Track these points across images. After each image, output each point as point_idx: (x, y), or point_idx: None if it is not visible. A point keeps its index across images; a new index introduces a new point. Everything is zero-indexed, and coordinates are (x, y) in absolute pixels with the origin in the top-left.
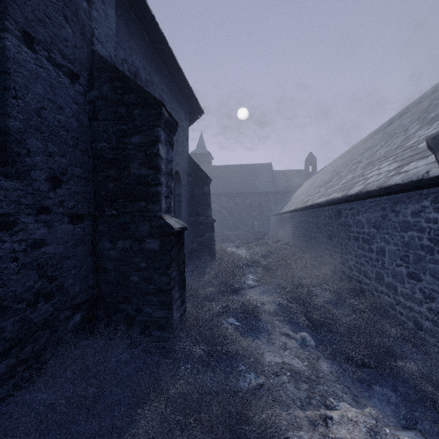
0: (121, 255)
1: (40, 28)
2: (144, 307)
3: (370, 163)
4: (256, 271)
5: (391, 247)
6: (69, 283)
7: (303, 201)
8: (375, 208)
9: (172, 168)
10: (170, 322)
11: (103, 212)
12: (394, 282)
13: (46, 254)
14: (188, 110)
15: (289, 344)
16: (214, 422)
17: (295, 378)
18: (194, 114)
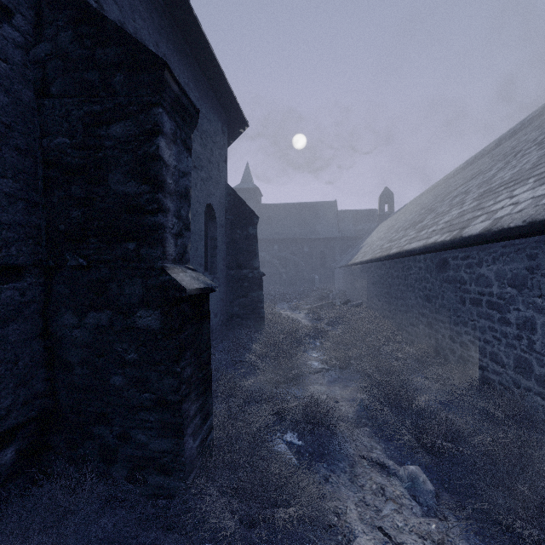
0: (92, 338)
1: None
2: (133, 432)
3: (489, 191)
4: (322, 347)
5: None
6: None
7: (383, 248)
8: (514, 255)
9: (189, 186)
10: (179, 461)
11: (63, 261)
12: None
13: None
14: (227, 122)
15: (390, 489)
16: None
17: None
18: (235, 128)
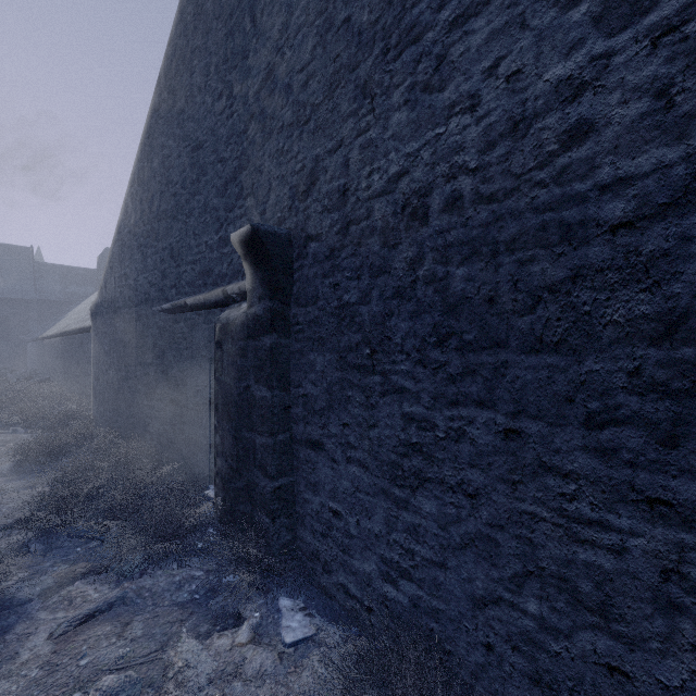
0: None
1: None
2: None
3: None
4: None
5: None
6: None
7: (67, 325)
8: None
9: None
10: None
11: None
12: None
13: None
14: None
15: (1, 435)
16: None
17: None
18: None
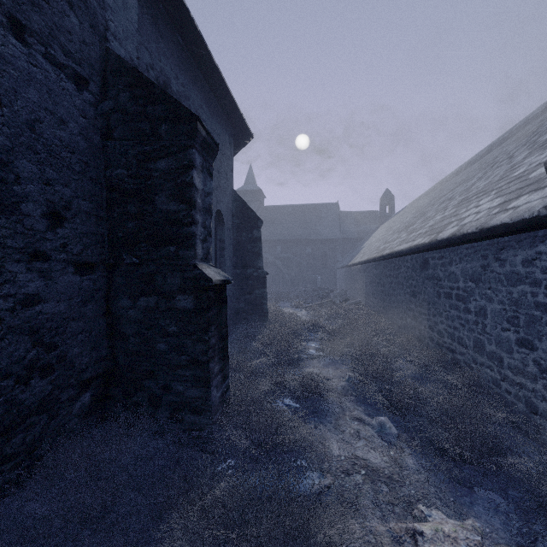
0: (143, 316)
1: (34, 14)
2: (174, 384)
3: (465, 200)
4: (320, 338)
5: (494, 306)
6: (75, 353)
7: (379, 249)
8: (473, 256)
9: (211, 203)
10: (208, 404)
11: (121, 259)
12: (498, 352)
13: (43, 315)
14: (234, 134)
15: (364, 432)
16: (264, 543)
17: (373, 478)
18: (241, 139)
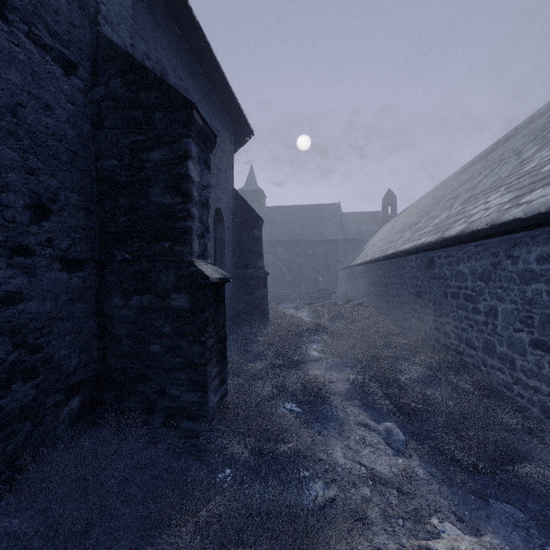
0: (136, 316)
1: None
2: (168, 388)
3: (472, 197)
4: (322, 340)
5: (506, 305)
6: (62, 355)
7: (382, 249)
8: (483, 253)
9: (208, 197)
10: (204, 409)
11: (112, 256)
12: (510, 354)
13: (26, 314)
14: (234, 131)
15: (369, 439)
16: None
17: (381, 490)
18: (241, 136)
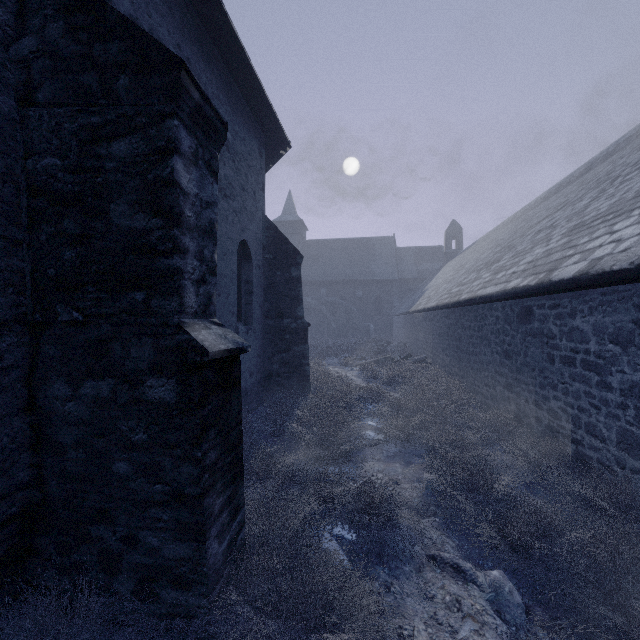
0: (90, 413)
1: None
2: (142, 534)
3: (581, 226)
4: (380, 413)
5: None
6: None
7: (451, 293)
8: (617, 305)
9: (214, 220)
10: (201, 571)
11: (53, 315)
12: None
13: None
14: (265, 142)
15: (467, 602)
16: None
17: None
18: (275, 149)
